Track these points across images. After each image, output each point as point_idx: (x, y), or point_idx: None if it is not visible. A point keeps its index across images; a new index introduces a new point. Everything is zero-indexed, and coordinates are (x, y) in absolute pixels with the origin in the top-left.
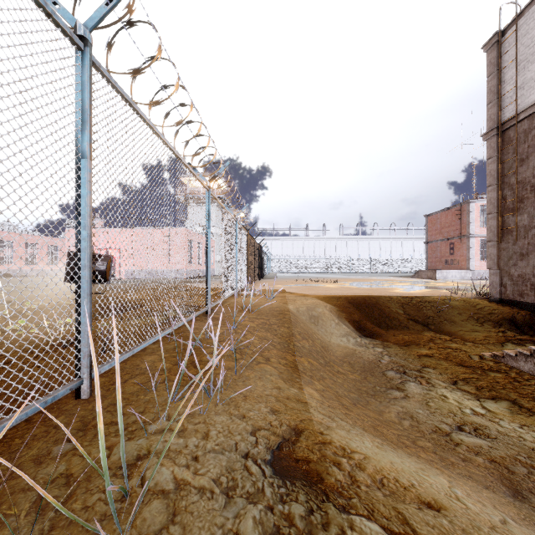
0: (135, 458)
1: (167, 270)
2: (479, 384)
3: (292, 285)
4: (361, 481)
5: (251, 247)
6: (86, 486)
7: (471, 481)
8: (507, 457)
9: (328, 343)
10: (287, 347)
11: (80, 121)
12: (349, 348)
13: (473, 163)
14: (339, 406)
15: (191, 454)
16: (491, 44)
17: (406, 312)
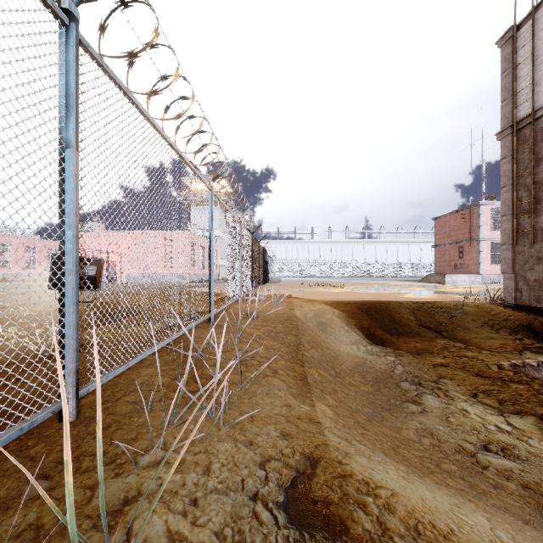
0: (122, 502)
1: (166, 275)
2: (501, 397)
3: (297, 290)
4: (393, 529)
5: (255, 250)
6: (58, 542)
7: (508, 514)
8: (542, 483)
9: (337, 352)
10: (295, 357)
11: (65, 106)
12: (360, 356)
13: (483, 164)
14: (355, 425)
15: (188, 495)
16: (506, 39)
17: (417, 318)
